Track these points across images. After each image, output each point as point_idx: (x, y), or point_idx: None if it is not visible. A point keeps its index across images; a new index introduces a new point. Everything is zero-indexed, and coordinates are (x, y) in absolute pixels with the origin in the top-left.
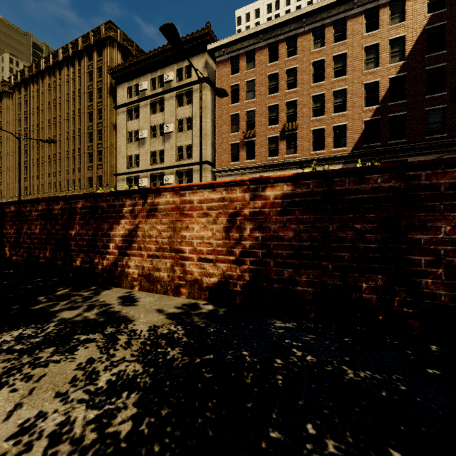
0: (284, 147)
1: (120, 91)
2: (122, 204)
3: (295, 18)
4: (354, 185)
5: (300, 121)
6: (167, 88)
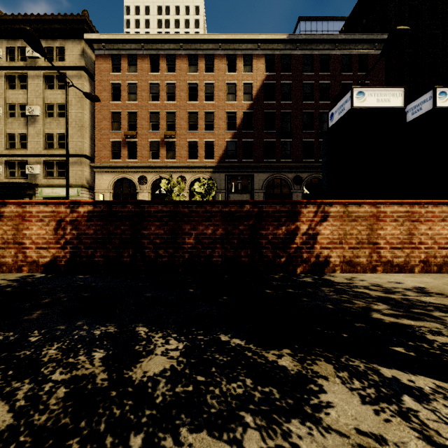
0: (164, 152)
1: None
2: None
3: (173, 40)
4: (121, 209)
5: (178, 131)
6: (31, 64)
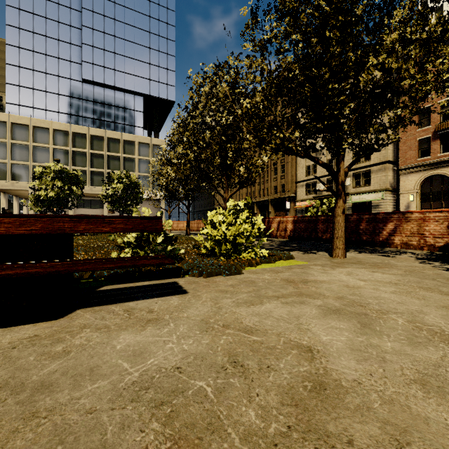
0: None
1: (300, 115)
2: (391, 217)
3: None
4: None
5: None
6: None
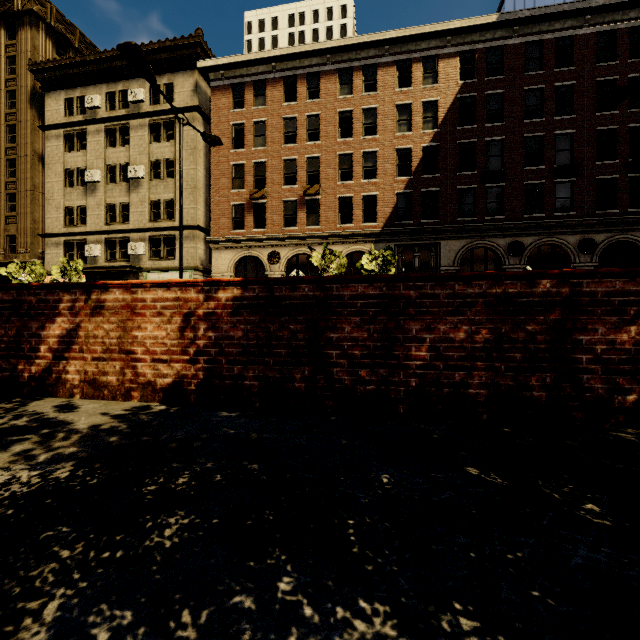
0: (304, 216)
1: (52, 102)
2: (59, 300)
3: (317, 52)
4: (289, 292)
5: (323, 184)
6: (134, 111)
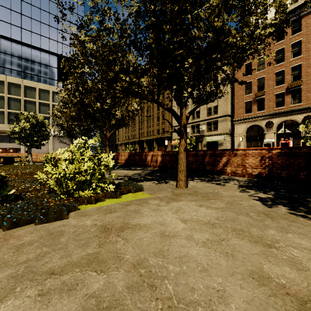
0: (289, 99)
1: None
2: (224, 153)
3: (299, 6)
4: (298, 151)
5: (304, 79)
6: None
